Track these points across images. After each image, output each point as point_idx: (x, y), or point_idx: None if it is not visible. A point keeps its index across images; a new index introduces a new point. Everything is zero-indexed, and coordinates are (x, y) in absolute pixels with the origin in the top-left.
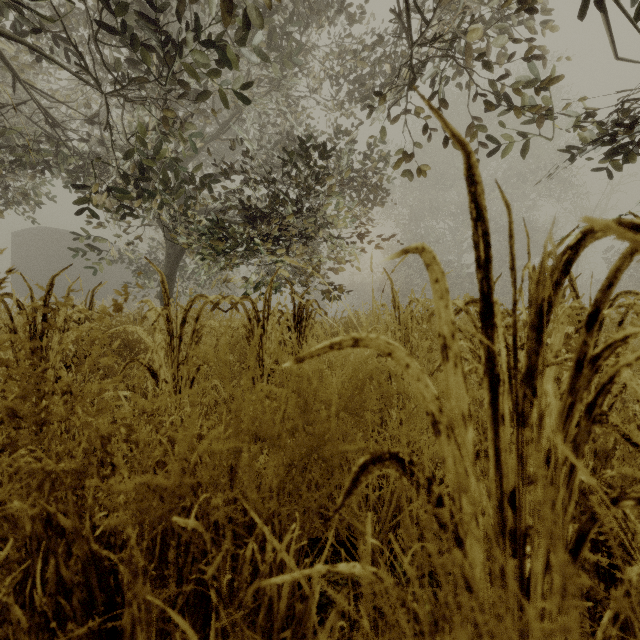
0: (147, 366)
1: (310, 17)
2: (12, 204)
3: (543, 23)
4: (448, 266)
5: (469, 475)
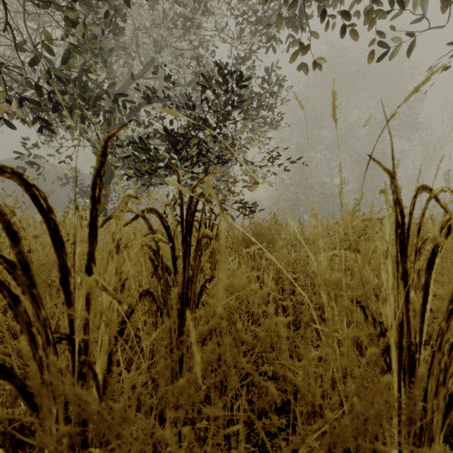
0: None
1: None
2: None
3: None
4: (324, 186)
5: None
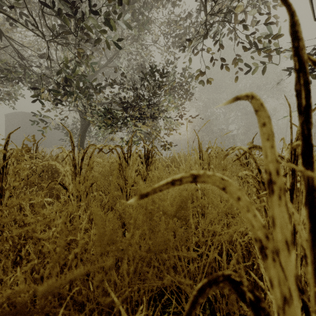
0: (61, 184)
1: (153, 4)
2: (2, 99)
3: (273, 5)
4: (222, 131)
5: (292, 293)
